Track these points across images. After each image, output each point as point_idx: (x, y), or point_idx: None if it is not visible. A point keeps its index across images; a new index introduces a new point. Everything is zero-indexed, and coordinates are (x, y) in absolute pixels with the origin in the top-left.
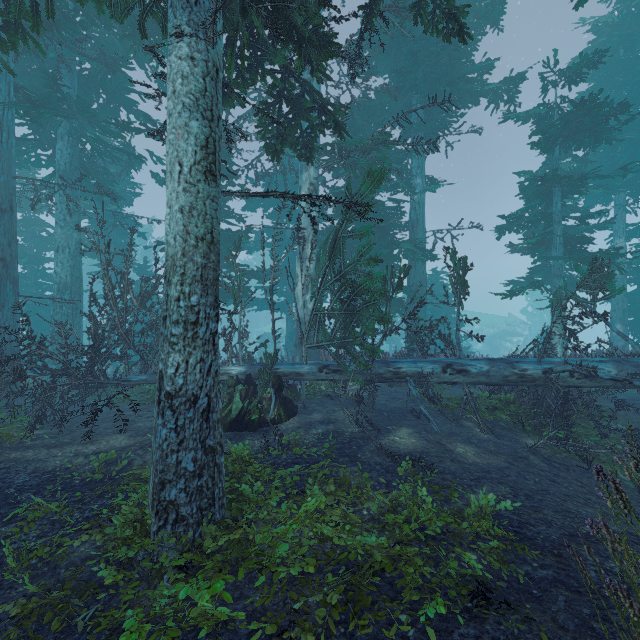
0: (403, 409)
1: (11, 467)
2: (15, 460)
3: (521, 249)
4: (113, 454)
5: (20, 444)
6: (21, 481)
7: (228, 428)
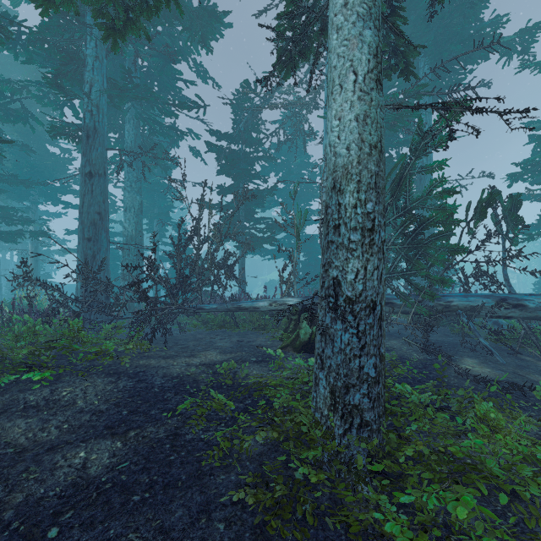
0: (447, 342)
1: (145, 371)
2: (145, 366)
3: (528, 197)
4: (233, 364)
5: (140, 354)
6: (159, 383)
7: (300, 350)
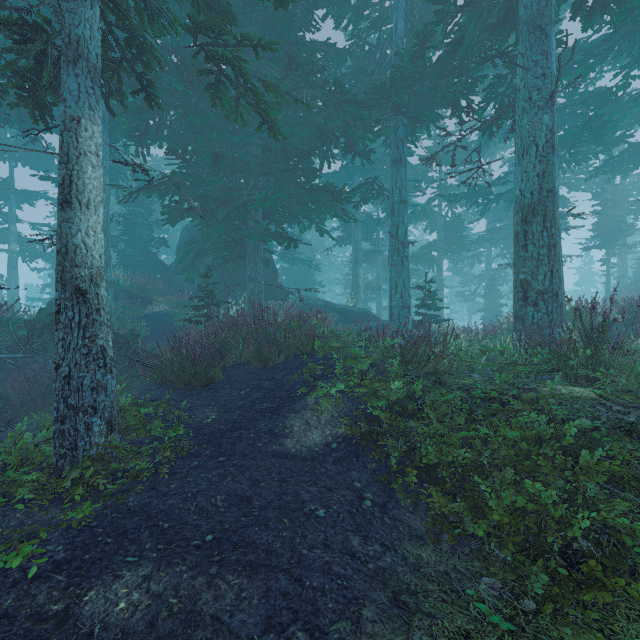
0: None
1: None
2: None
3: None
4: None
5: None
6: None
7: None
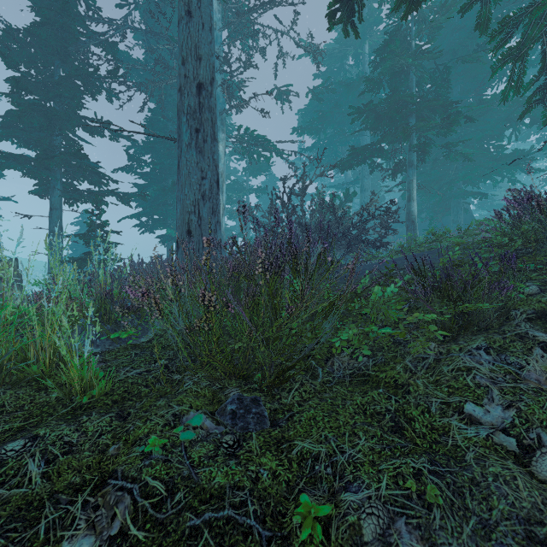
0: None
1: None
2: None
3: None
4: None
5: None
6: None
7: None
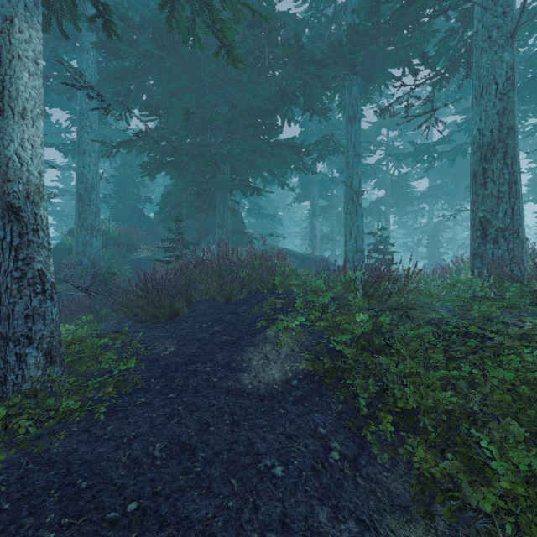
0: None
1: None
2: None
3: None
4: None
5: None
6: None
7: None
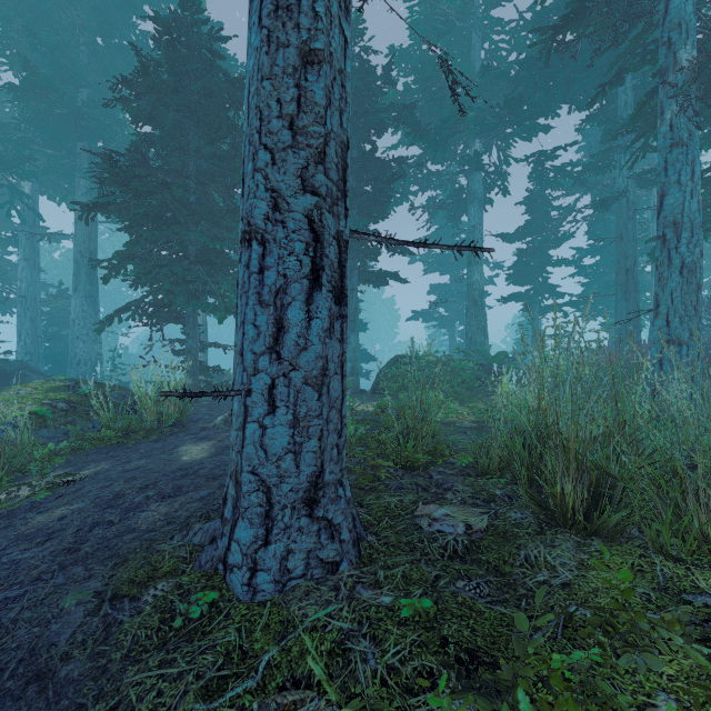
0: None
1: None
2: None
3: None
4: None
5: None
6: None
7: None
